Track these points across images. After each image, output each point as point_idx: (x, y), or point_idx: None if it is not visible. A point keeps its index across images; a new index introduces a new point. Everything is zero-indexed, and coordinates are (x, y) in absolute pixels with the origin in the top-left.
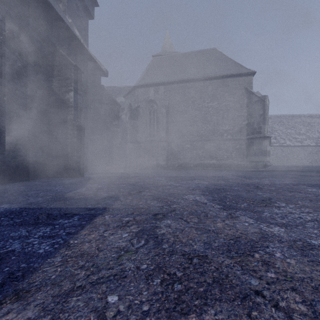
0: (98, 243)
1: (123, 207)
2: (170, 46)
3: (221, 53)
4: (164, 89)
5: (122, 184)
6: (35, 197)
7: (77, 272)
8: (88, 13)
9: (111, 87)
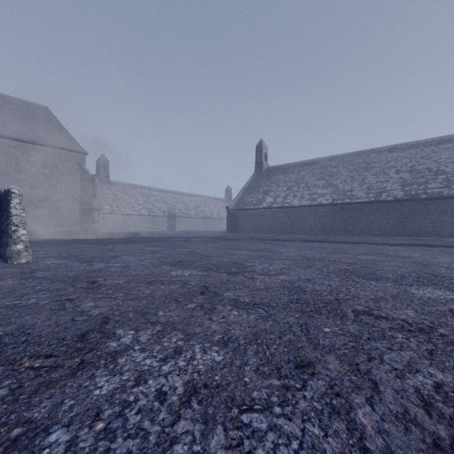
0: None
1: None
2: None
3: (55, 118)
4: None
5: None
6: None
7: None
8: None
9: None
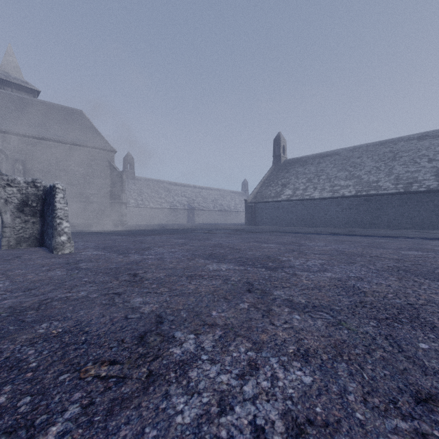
0: None
1: None
2: (17, 69)
3: (88, 120)
4: (18, 141)
5: None
6: None
7: None
8: None
9: None
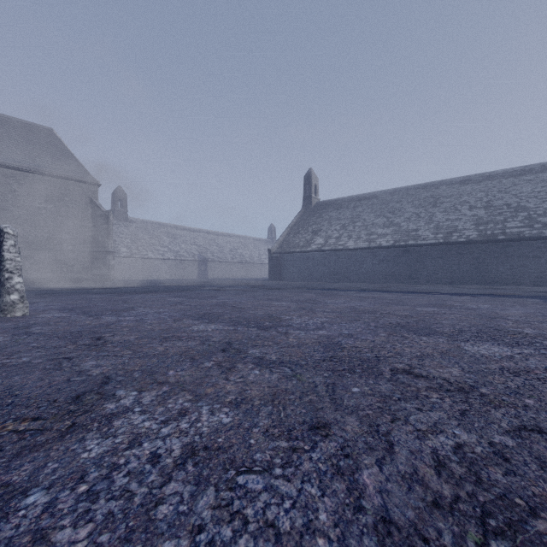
0: None
1: None
2: None
3: (61, 142)
4: None
5: None
6: None
7: None
8: None
9: None
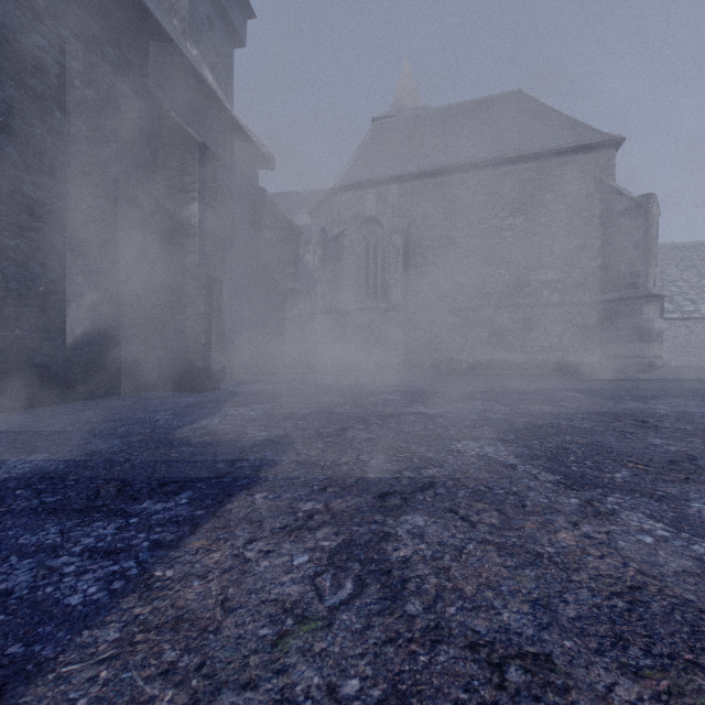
0: (226, 583)
1: (302, 470)
2: (413, 95)
3: (535, 101)
4: (399, 192)
5: (303, 408)
6: (107, 438)
7: (152, 691)
8: (233, 35)
9: (282, 195)
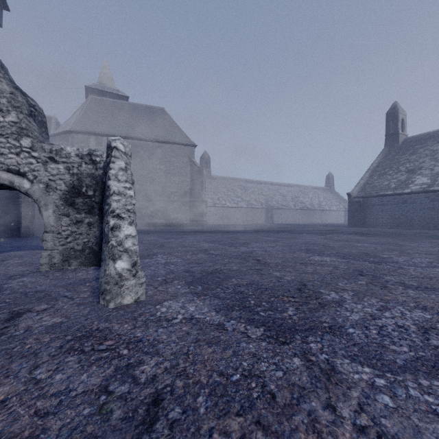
0: None
1: None
2: (110, 80)
3: (169, 117)
4: None
5: None
6: None
7: None
8: None
9: None
